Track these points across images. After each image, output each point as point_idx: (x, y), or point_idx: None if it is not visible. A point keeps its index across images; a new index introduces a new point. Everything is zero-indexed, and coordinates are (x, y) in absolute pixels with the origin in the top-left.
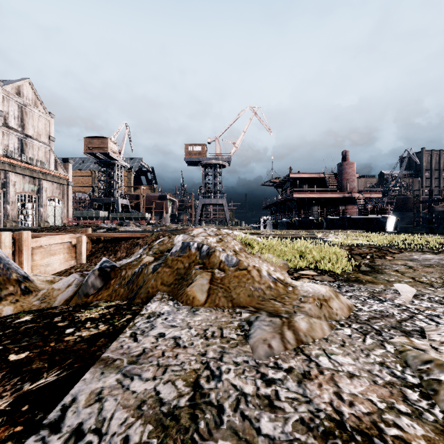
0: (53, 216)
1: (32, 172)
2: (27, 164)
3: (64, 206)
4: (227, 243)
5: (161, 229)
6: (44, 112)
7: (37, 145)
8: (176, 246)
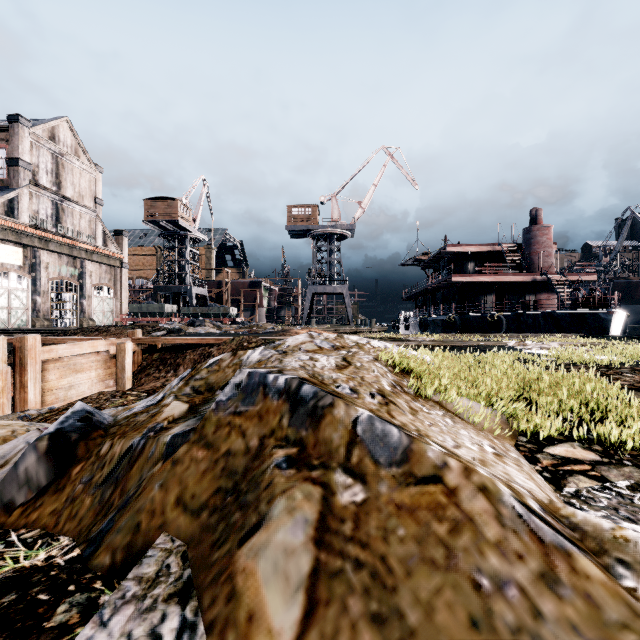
0: (101, 311)
1: (71, 249)
2: (64, 237)
3: (117, 297)
4: (362, 370)
5: (249, 331)
6: (88, 163)
7: (79, 211)
8: (232, 384)
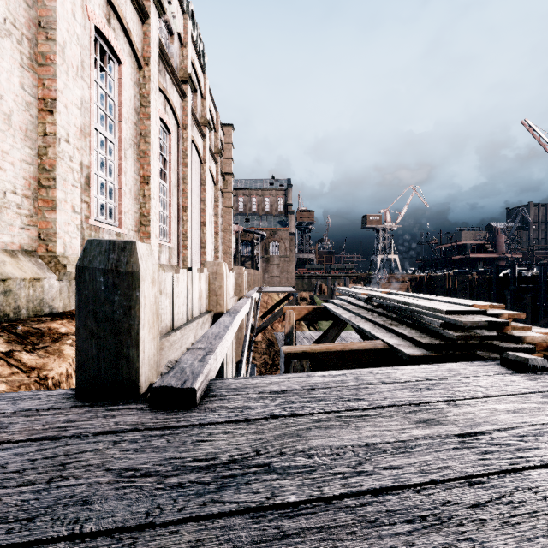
0: None
1: None
2: None
3: None
4: None
5: None
6: None
7: None
8: None
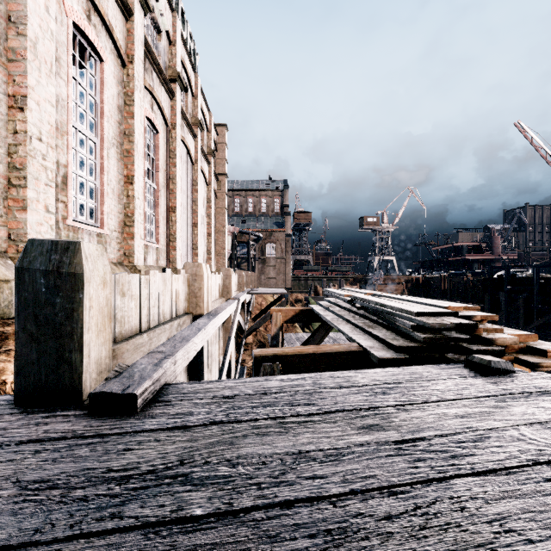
0: None
1: None
2: None
3: None
4: None
5: None
6: None
7: None
8: None
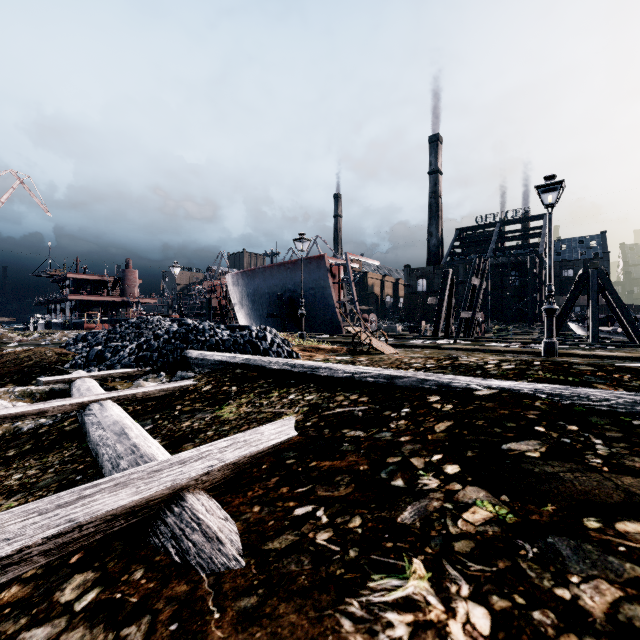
0: None
1: None
2: None
3: None
4: None
5: None
6: None
7: None
8: None
